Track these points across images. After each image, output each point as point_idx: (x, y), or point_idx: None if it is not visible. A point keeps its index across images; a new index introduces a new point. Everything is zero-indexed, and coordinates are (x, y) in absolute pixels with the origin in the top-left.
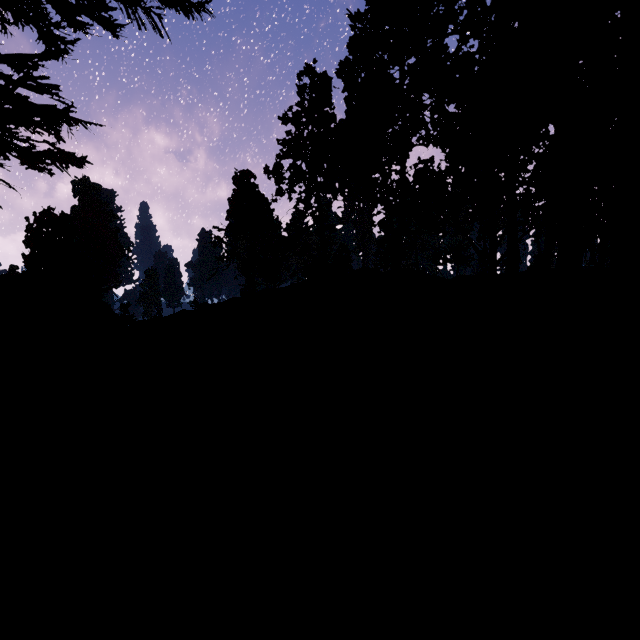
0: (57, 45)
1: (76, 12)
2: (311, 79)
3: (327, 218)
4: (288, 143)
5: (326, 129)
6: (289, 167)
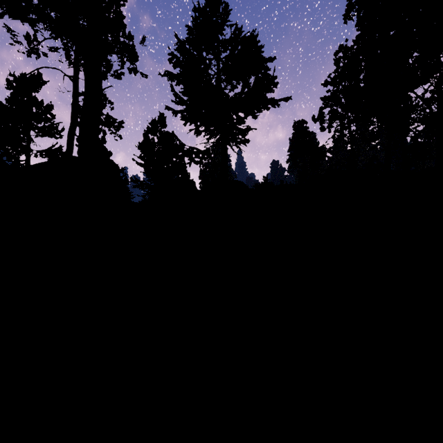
0: (255, 117)
1: (260, 109)
2: (343, 54)
3: (339, 143)
4: (327, 98)
5: (355, 81)
6: (328, 113)
